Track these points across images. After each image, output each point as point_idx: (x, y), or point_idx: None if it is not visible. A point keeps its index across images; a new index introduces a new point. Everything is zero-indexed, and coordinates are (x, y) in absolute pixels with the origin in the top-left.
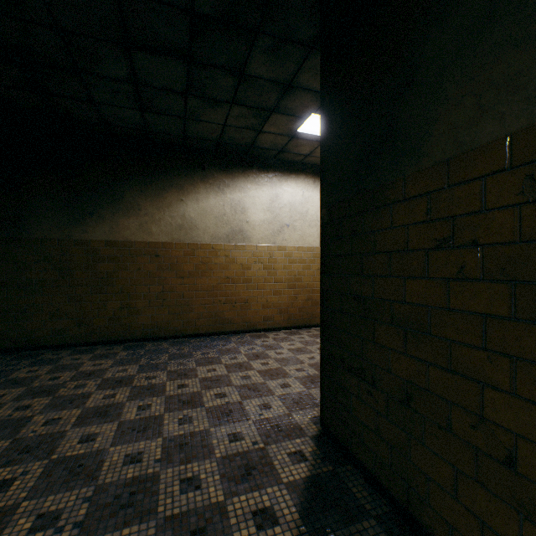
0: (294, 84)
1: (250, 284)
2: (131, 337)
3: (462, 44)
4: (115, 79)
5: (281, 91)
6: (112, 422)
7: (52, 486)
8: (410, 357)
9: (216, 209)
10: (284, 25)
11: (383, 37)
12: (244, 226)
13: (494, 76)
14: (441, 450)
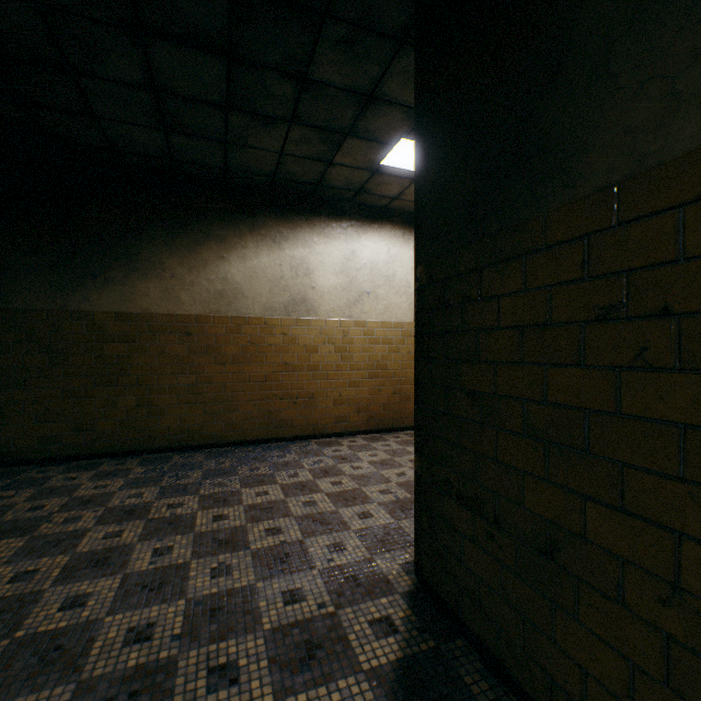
0: (377, 95)
1: (317, 372)
2: (152, 446)
3: (643, 1)
4: (124, 84)
5: (360, 105)
6: (113, 575)
7: (9, 684)
8: (555, 485)
9: (270, 270)
10: (363, 6)
11: (511, 6)
12: (308, 294)
13: (700, 44)
14: (607, 631)
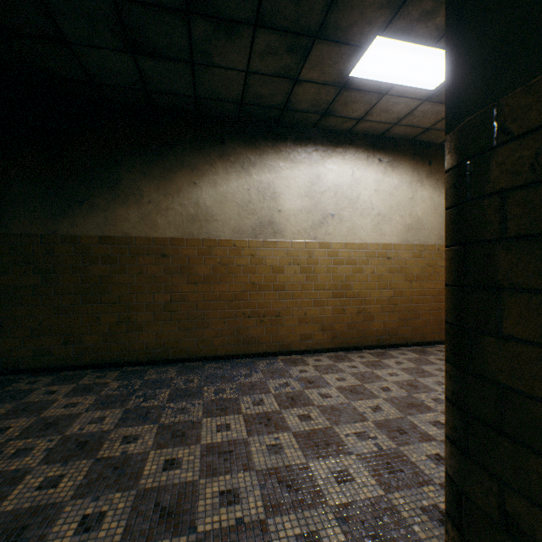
0: None
1: (283, 292)
2: (131, 359)
3: None
4: None
5: None
6: None
7: None
8: None
9: (239, 195)
10: None
11: None
12: (274, 216)
13: None
14: None
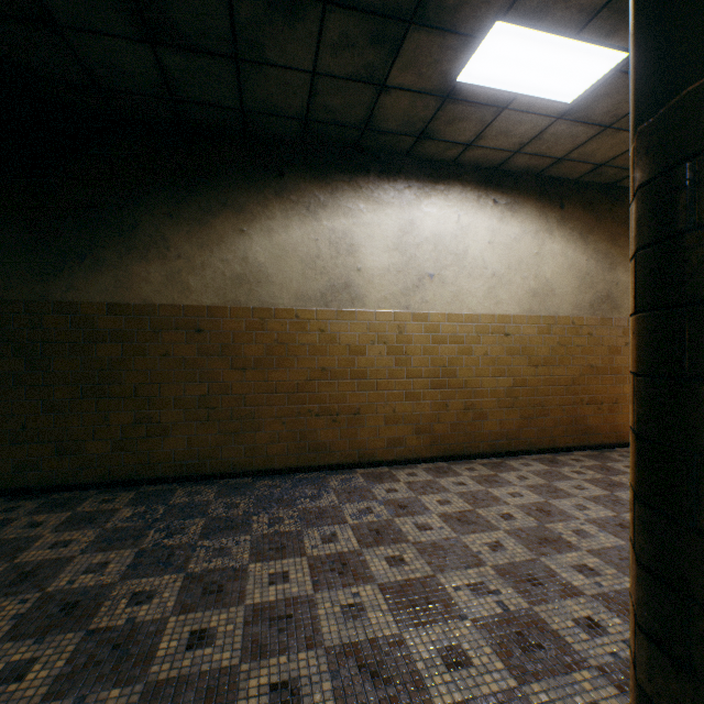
0: None
1: (364, 381)
2: (153, 474)
3: None
4: None
5: None
6: None
7: None
8: None
9: (303, 247)
10: None
11: None
12: (352, 277)
13: None
14: None
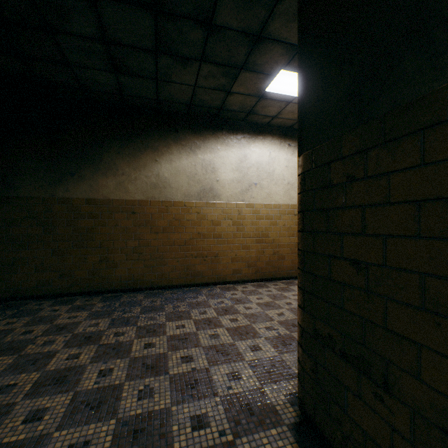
0: (264, 34)
1: (220, 239)
2: (110, 288)
3: None
4: (85, 37)
5: (251, 44)
6: (67, 392)
7: None
8: None
9: (188, 169)
10: None
11: None
12: (214, 185)
13: None
14: None
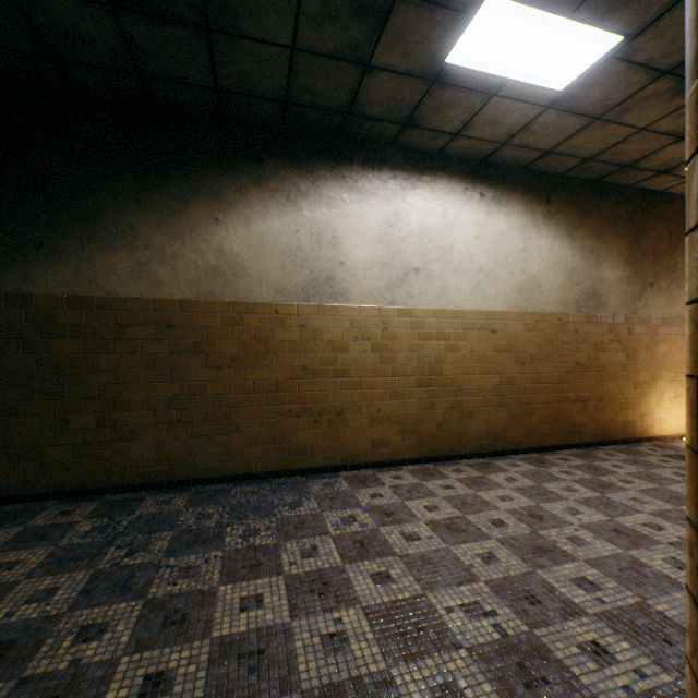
0: None
1: (347, 379)
2: (119, 482)
3: None
4: None
5: None
6: None
7: None
8: None
9: (283, 239)
10: None
11: None
12: (335, 271)
13: None
14: None
